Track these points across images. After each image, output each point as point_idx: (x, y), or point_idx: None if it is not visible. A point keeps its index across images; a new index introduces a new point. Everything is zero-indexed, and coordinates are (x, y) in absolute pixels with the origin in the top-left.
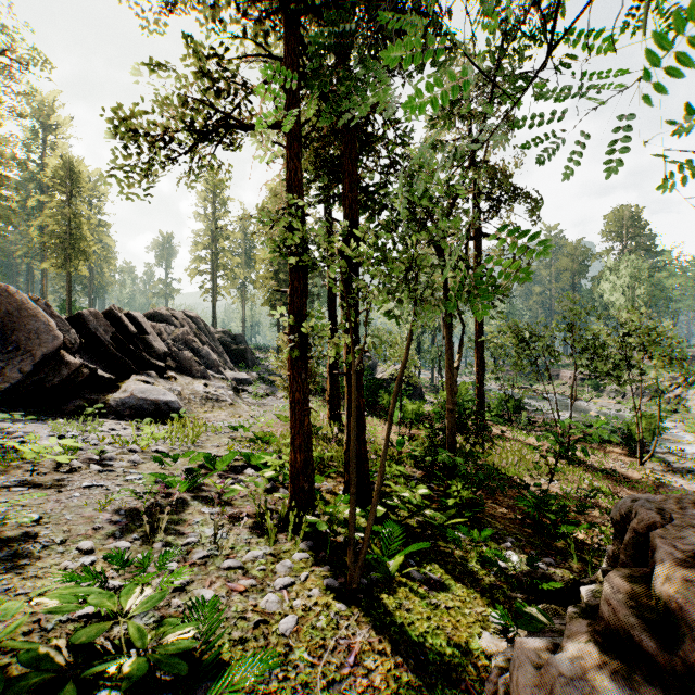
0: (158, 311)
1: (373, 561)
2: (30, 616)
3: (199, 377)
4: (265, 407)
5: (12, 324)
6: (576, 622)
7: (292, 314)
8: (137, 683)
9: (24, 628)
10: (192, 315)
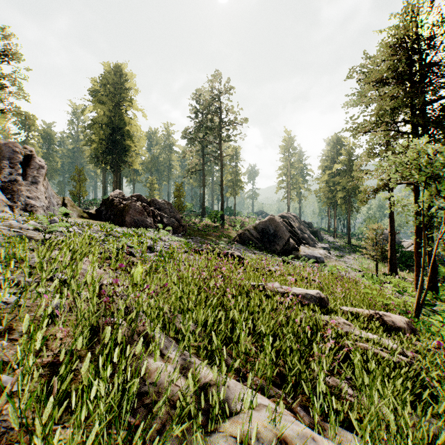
0: (283, 214)
1: None
2: None
3: (312, 246)
4: (347, 262)
5: (277, 229)
6: None
7: (416, 238)
8: None
9: None
10: (294, 215)
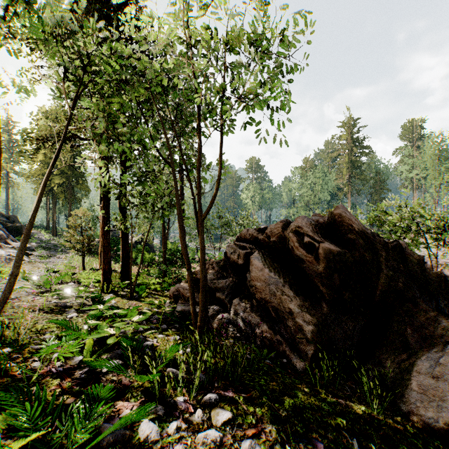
0: None
1: (136, 294)
2: (38, 303)
3: None
4: (52, 263)
5: None
6: (183, 281)
7: (104, 214)
8: (83, 306)
9: (41, 304)
10: None
